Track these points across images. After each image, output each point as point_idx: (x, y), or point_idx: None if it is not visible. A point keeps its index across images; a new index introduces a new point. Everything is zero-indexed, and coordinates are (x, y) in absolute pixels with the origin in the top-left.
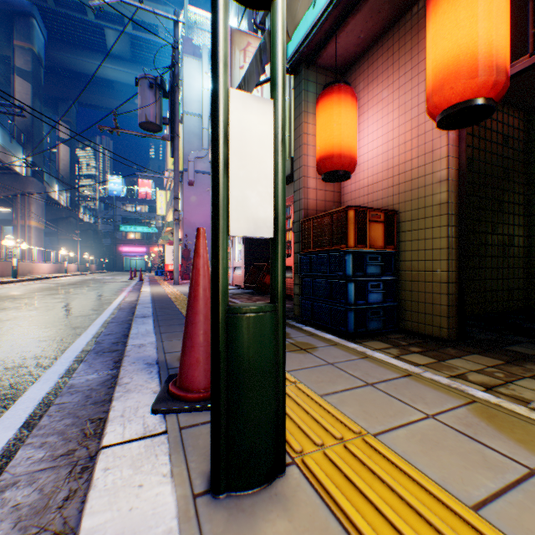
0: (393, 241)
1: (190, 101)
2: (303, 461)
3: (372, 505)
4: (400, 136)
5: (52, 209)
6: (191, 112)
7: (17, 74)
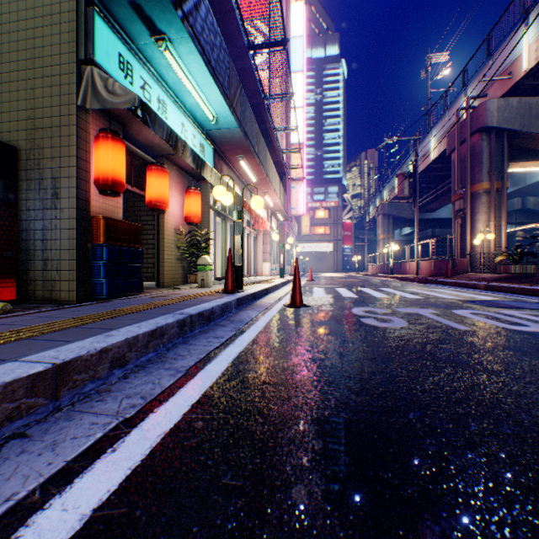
0: None
1: None
2: None
3: None
4: None
5: None
6: None
7: None
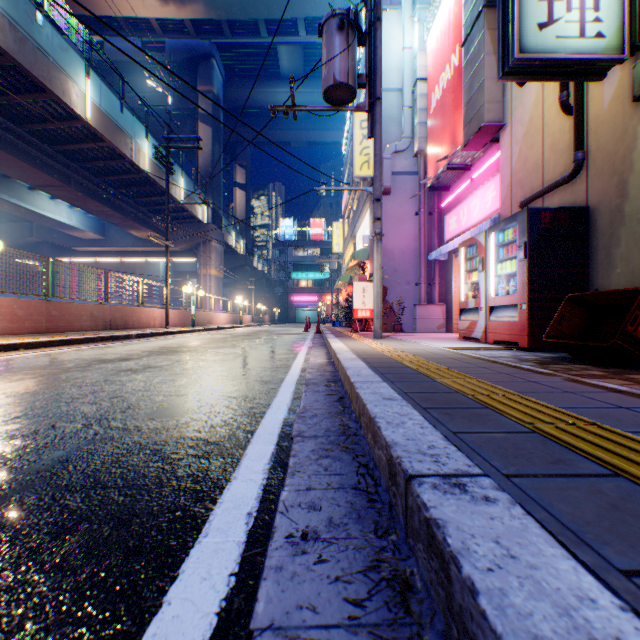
0: None
1: (384, 72)
2: None
3: None
4: None
5: (229, 258)
6: (386, 88)
7: (200, 121)
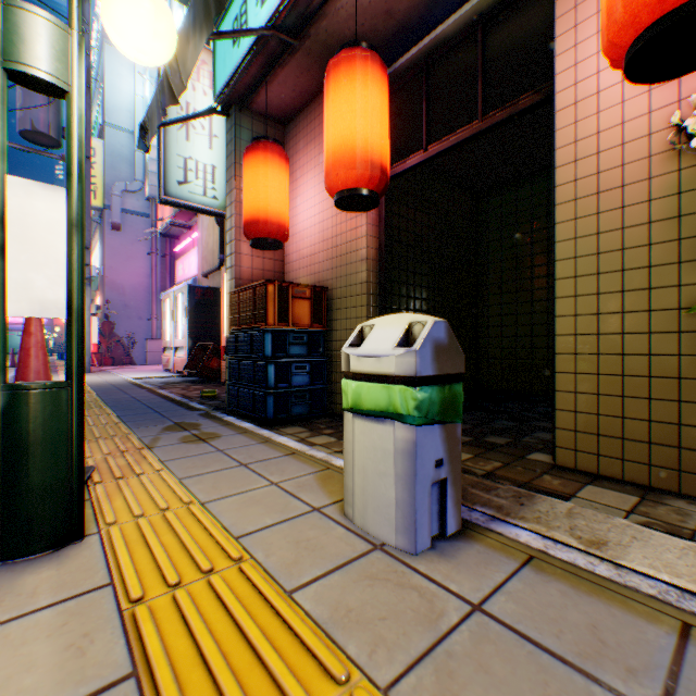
0: (323, 319)
1: (114, 109)
2: (109, 529)
3: (150, 548)
4: (334, 208)
5: None
6: (117, 125)
7: None
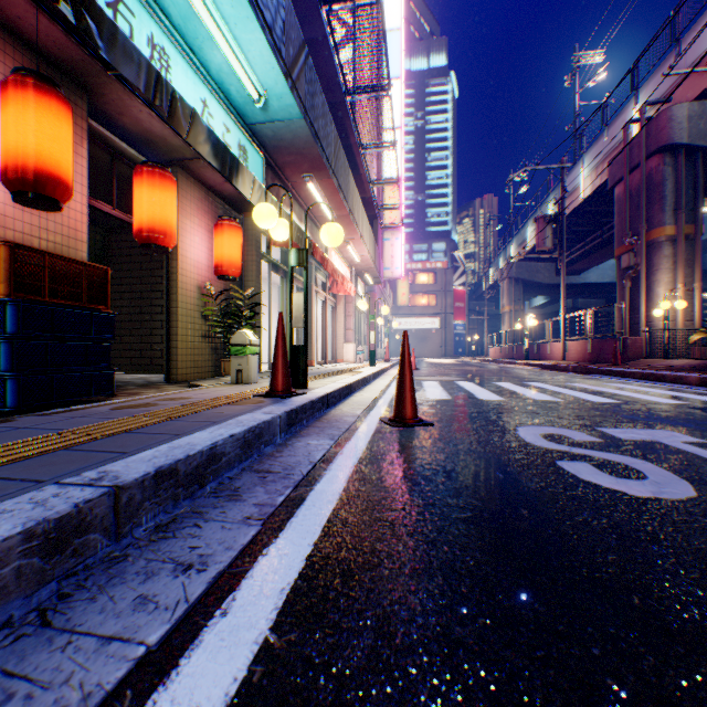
0: None
1: None
2: None
3: None
4: None
5: None
6: None
7: None
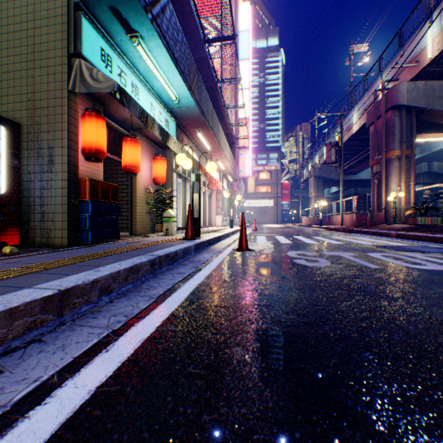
0: None
1: None
2: None
3: None
4: None
5: None
6: None
7: None
